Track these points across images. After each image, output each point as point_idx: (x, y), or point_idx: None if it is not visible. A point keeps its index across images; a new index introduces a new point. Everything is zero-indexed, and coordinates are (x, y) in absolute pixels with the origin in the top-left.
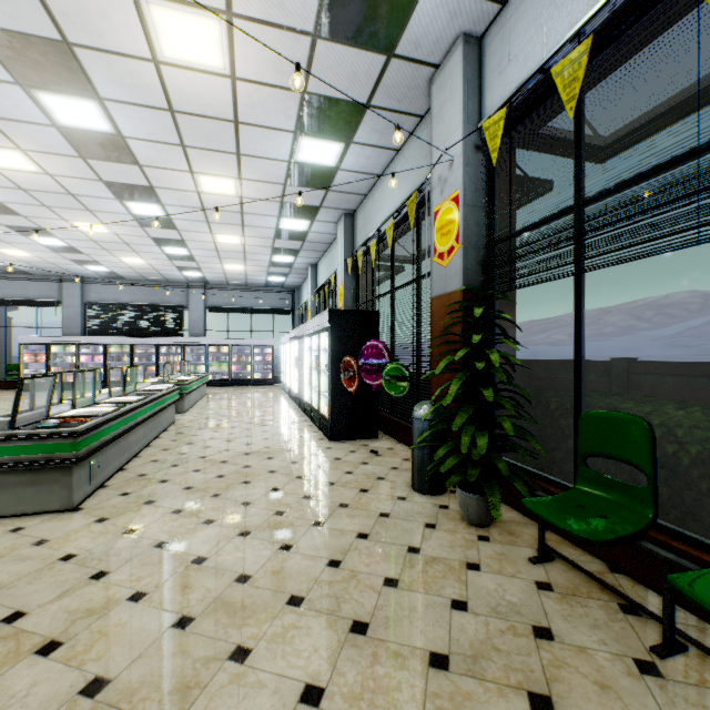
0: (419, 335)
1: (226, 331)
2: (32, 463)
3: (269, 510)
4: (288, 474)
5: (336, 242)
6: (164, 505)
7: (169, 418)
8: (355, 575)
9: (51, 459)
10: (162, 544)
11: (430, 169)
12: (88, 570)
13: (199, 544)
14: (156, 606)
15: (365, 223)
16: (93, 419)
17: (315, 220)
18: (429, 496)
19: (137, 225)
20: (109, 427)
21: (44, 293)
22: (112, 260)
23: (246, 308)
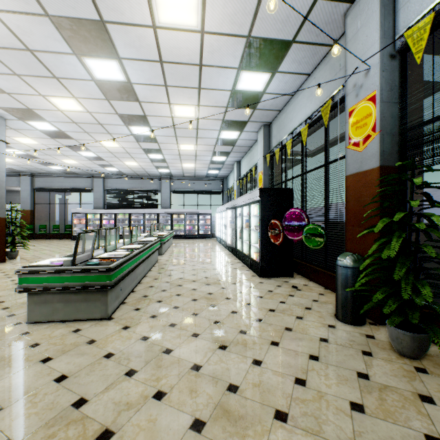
0: (327, 204)
1: (183, 205)
2: (85, 287)
3: (234, 329)
4: (239, 301)
5: (255, 145)
6: (163, 319)
7: (155, 258)
8: (322, 395)
9: (95, 286)
10: (167, 350)
11: (345, 80)
12: (123, 368)
13: (192, 353)
14: (174, 406)
15: (279, 130)
16: (117, 259)
17: (243, 131)
18: (353, 326)
19: (134, 141)
20: (126, 265)
21: (84, 184)
22: (120, 163)
23: (194, 191)
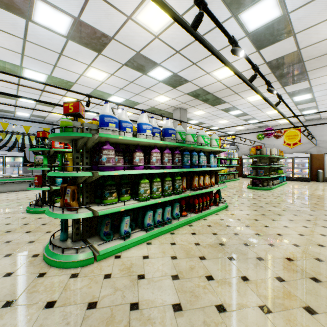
0: None
1: None
2: None
3: None
4: None
5: None
6: None
7: None
8: None
9: None
10: None
11: None
12: None
13: None
14: None
15: None
16: None
17: None
18: None
19: None
20: None
21: None
22: None
23: None
